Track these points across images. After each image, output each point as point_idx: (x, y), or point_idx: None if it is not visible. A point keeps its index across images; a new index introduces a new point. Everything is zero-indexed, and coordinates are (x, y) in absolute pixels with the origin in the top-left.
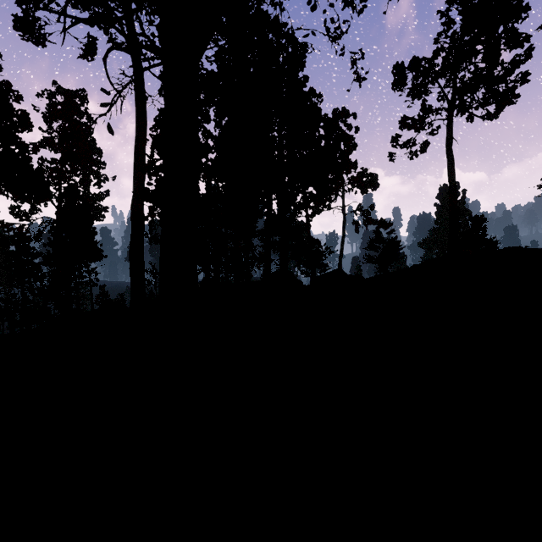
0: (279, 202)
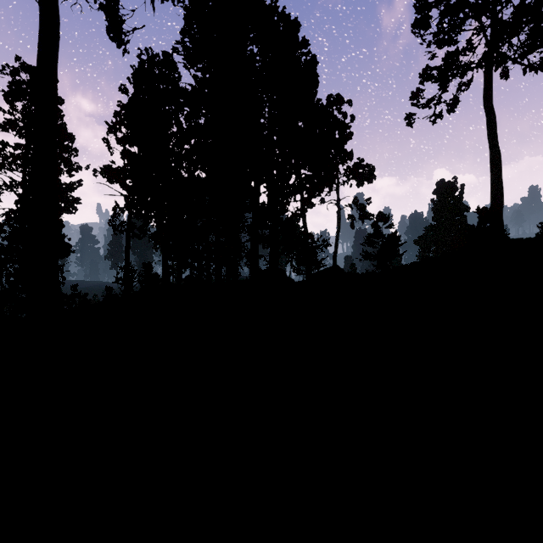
0: (269, 186)
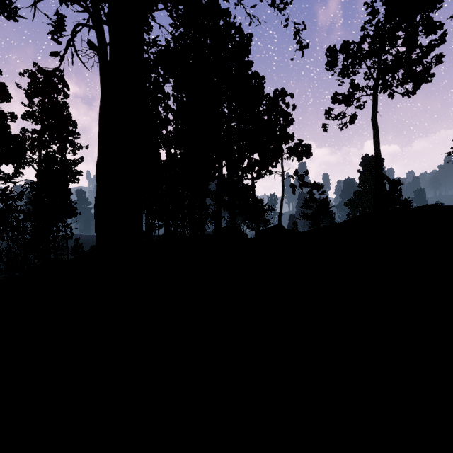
0: (229, 167)
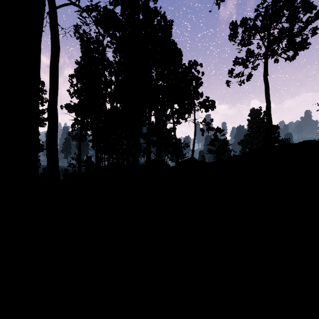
0: (156, 114)
